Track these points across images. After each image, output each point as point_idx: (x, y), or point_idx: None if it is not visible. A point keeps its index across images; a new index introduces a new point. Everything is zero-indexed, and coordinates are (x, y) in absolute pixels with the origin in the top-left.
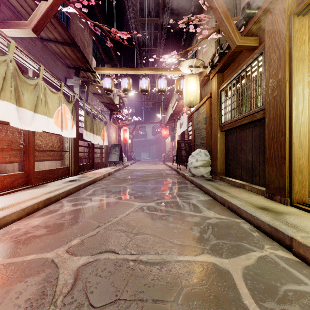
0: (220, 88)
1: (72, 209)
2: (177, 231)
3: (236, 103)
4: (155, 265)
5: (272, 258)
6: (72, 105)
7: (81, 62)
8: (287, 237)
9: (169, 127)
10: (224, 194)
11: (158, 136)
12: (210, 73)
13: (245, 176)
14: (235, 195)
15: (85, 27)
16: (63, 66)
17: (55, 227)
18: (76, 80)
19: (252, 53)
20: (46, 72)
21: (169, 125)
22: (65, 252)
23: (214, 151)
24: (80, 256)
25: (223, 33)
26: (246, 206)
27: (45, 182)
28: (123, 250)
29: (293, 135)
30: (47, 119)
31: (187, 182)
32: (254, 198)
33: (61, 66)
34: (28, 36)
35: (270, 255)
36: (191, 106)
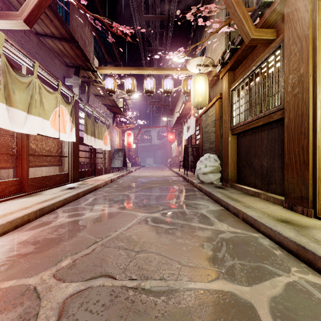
0: (231, 88)
1: (68, 221)
2: (185, 249)
3: (249, 104)
4: (160, 295)
5: (303, 285)
6: (71, 107)
7: (81, 60)
8: (319, 258)
9: (176, 131)
10: (237, 204)
11: (163, 141)
12: (219, 72)
13: (259, 183)
14: (250, 205)
15: (85, 24)
16: (62, 64)
17: (45, 244)
18: (75, 80)
19: (267, 48)
20: (42, 69)
21: (175, 129)
22: (52, 276)
23: (224, 156)
24: (69, 282)
25: (235, 25)
26: (264, 218)
27: (41, 190)
28: (122, 273)
29: (318, 137)
30: (43, 121)
31: (195, 189)
32: (271, 209)
33: (59, 64)
34: (20, 28)
35: (300, 280)
36: (199, 108)
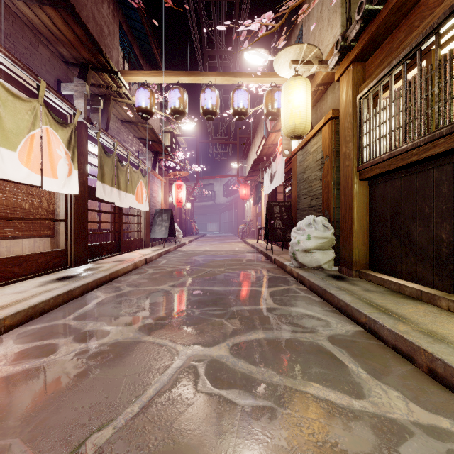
0: (358, 93)
1: (3, 375)
2: None
3: (406, 115)
4: None
5: None
6: (69, 132)
7: (88, 50)
8: None
9: (251, 182)
10: (403, 327)
11: (233, 199)
12: (328, 78)
13: (428, 273)
14: (433, 329)
15: None
16: (54, 57)
17: None
18: (79, 86)
19: None
20: None
21: (250, 179)
22: None
23: (344, 219)
24: None
25: None
26: None
27: None
28: None
29: None
30: None
31: (290, 279)
32: None
33: (48, 57)
34: None
35: None
36: (295, 137)
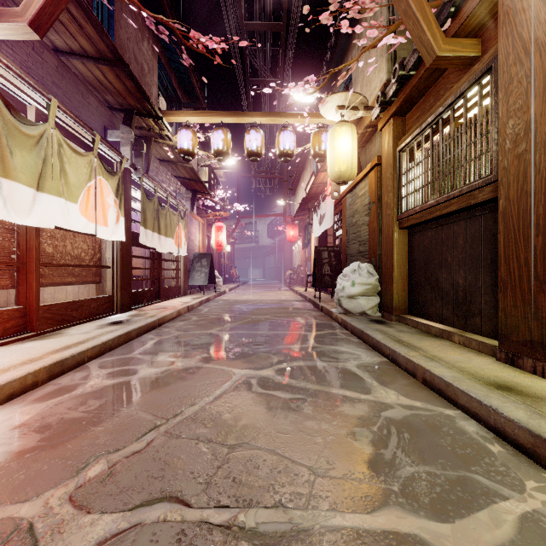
0: (398, 146)
1: (106, 384)
2: (322, 441)
3: (432, 174)
4: (276, 544)
5: None
6: (117, 180)
7: (135, 99)
8: None
9: (300, 222)
10: (413, 354)
11: (279, 240)
12: (377, 120)
13: (450, 314)
14: (436, 355)
15: (143, 36)
16: (101, 105)
17: (60, 430)
18: (125, 133)
19: (465, 73)
20: (63, 113)
21: (299, 219)
22: (67, 500)
23: (386, 266)
24: (98, 513)
25: (407, 33)
26: (466, 381)
27: (63, 327)
28: (201, 494)
29: None
30: (65, 205)
31: (335, 325)
32: (475, 363)
33: (96, 106)
34: (22, 38)
35: (545, 509)
36: (341, 182)
